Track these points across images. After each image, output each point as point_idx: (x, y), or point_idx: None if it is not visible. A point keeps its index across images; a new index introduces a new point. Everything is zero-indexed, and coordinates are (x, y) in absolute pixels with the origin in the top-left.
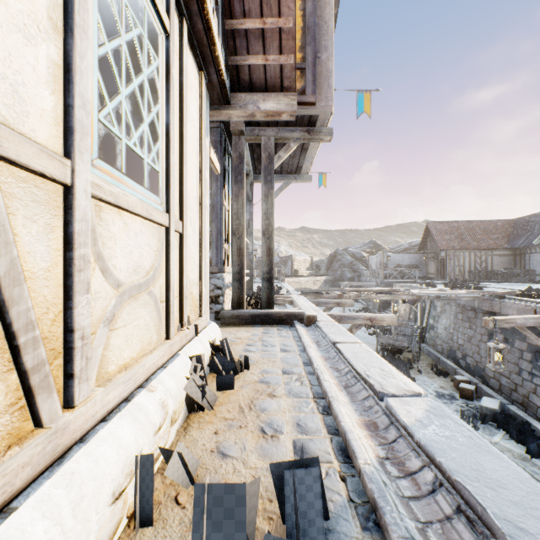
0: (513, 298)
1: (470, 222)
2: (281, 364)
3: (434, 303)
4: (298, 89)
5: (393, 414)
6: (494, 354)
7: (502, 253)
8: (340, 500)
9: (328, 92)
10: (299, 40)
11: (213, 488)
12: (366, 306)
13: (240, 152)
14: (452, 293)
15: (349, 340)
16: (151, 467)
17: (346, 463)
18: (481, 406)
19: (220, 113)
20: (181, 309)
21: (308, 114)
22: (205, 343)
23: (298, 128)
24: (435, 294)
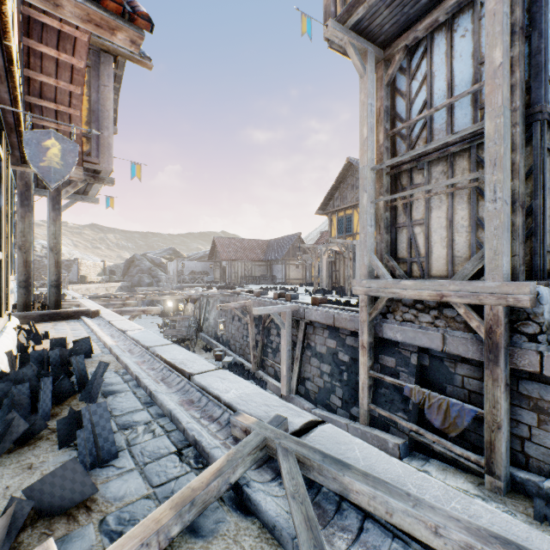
0: (244, 294)
1: (243, 239)
2: (72, 334)
3: (209, 301)
4: (85, 151)
5: (127, 335)
6: (221, 325)
7: (261, 264)
8: (99, 353)
9: (110, 158)
10: (86, 116)
11: (56, 339)
12: (163, 309)
13: (28, 181)
14: (211, 292)
15: (120, 319)
16: (24, 347)
17: (104, 348)
18: (223, 361)
19: (17, 167)
20: (4, 303)
21: (94, 168)
22: (16, 325)
23: (85, 173)
24: (200, 293)
